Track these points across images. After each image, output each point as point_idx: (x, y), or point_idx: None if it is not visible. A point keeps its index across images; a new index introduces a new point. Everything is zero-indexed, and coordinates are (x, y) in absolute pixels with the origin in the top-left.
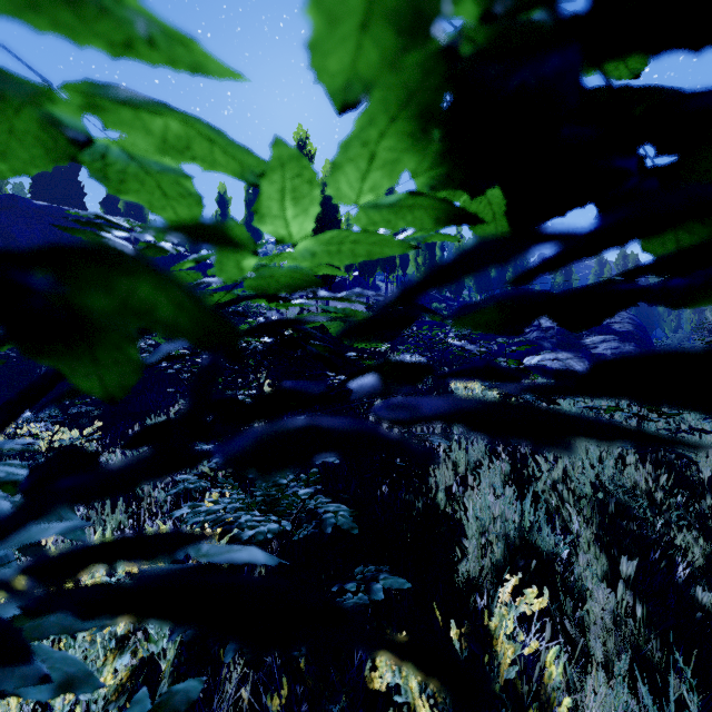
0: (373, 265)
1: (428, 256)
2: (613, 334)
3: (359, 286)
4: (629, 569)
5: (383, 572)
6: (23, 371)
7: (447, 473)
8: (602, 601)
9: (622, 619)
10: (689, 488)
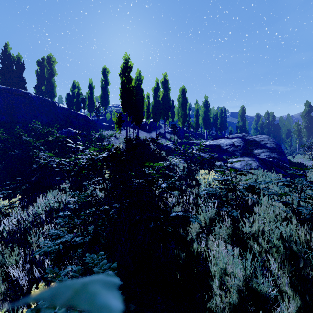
0: (158, 116)
1: (183, 112)
2: (267, 148)
3: (153, 126)
4: None
5: None
6: None
7: (197, 226)
8: None
9: None
10: None
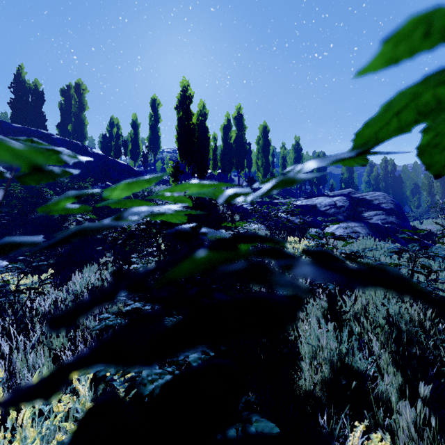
0: (230, 166)
1: (265, 160)
2: (382, 210)
3: (221, 179)
4: (425, 391)
5: (254, 413)
6: (4, 234)
7: None
8: (409, 417)
9: (420, 427)
10: (444, 318)
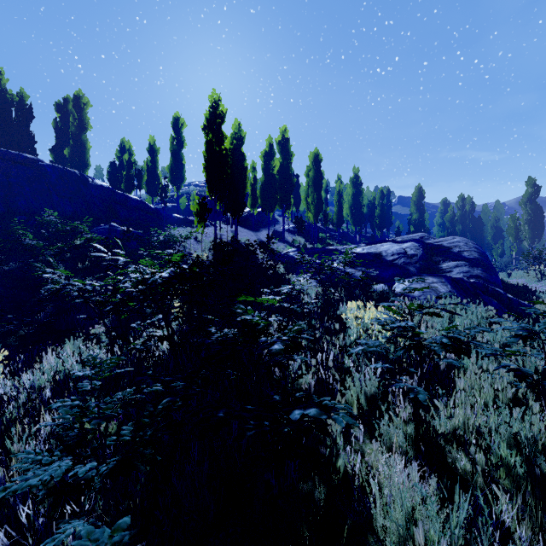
0: (272, 203)
1: (316, 196)
2: (464, 260)
3: (262, 219)
4: None
5: None
6: None
7: None
8: None
9: None
10: None
